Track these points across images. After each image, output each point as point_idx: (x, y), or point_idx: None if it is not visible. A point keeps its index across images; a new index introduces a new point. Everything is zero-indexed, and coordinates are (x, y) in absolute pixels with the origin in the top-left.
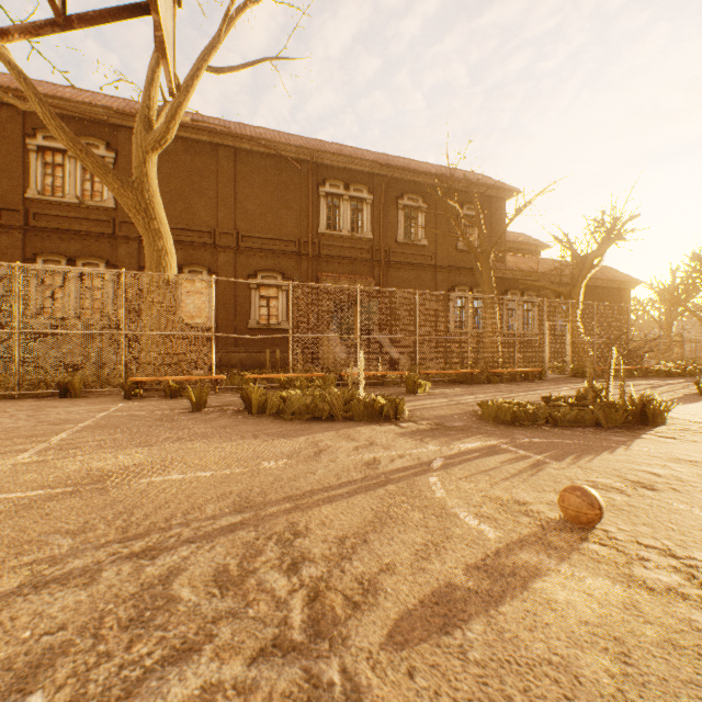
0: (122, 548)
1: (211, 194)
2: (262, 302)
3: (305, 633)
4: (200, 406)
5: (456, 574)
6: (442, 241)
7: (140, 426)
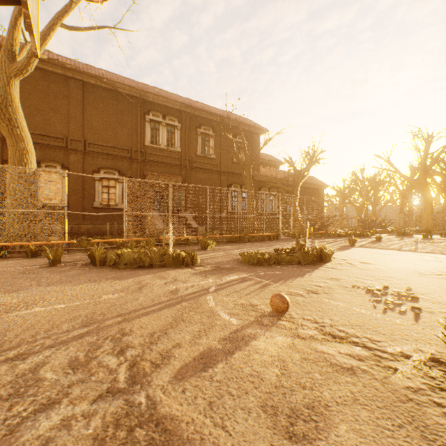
0: None
1: (64, 112)
2: (104, 189)
3: (127, 383)
4: (56, 262)
5: (214, 343)
6: (224, 156)
7: (7, 278)
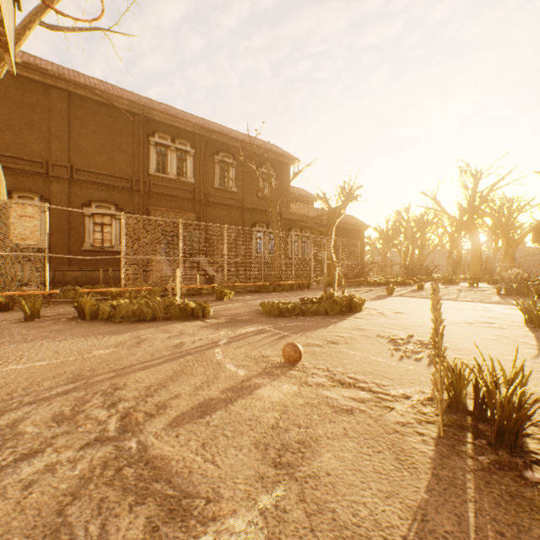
0: None
1: (43, 129)
2: (97, 227)
3: (117, 432)
4: (33, 316)
5: (216, 393)
6: (247, 190)
7: None
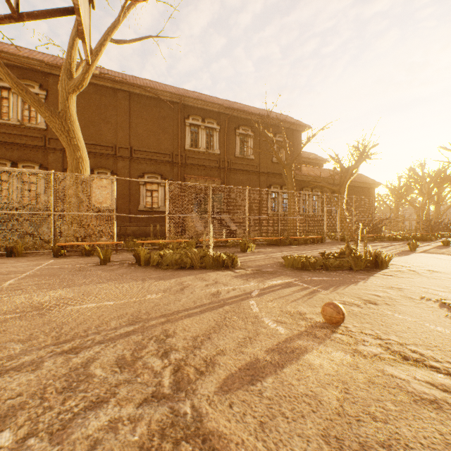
0: (56, 349)
1: (113, 122)
2: (148, 193)
3: (171, 389)
4: (106, 261)
5: (261, 353)
6: (263, 157)
7: (65, 274)
